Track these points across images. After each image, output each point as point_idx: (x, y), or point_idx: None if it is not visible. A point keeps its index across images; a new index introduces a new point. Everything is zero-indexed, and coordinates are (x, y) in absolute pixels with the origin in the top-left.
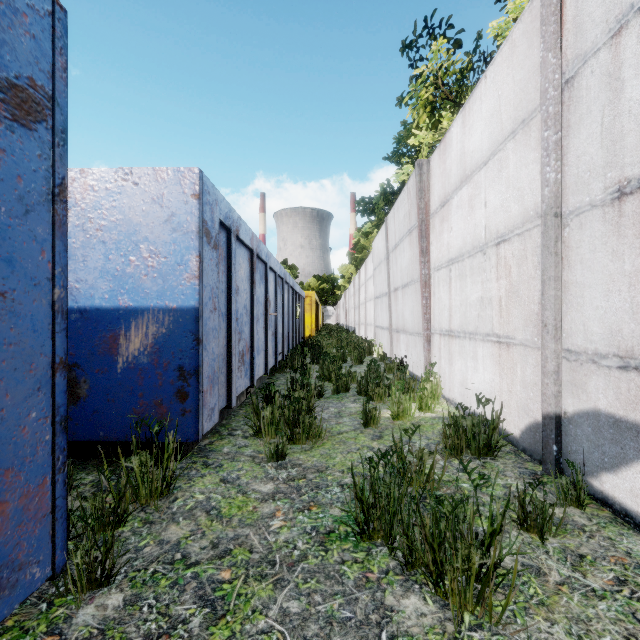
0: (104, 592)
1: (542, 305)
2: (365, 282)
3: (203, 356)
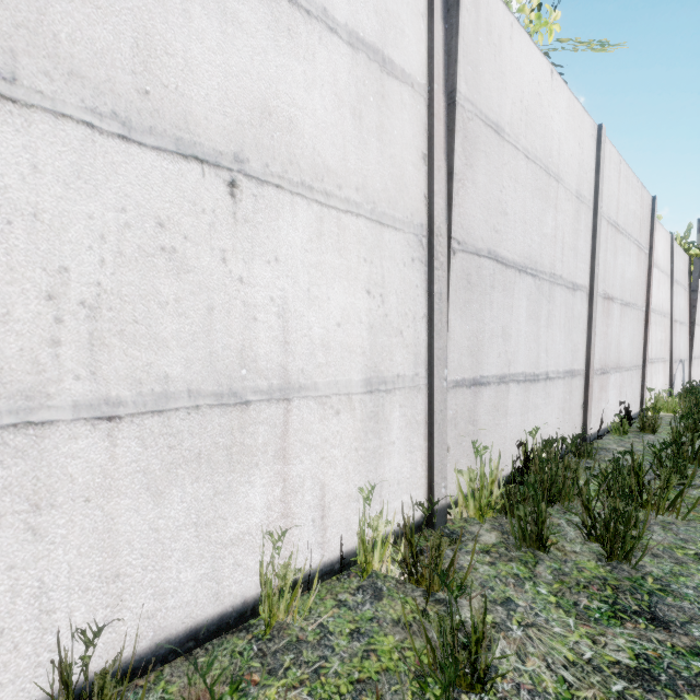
0: None
1: (673, 346)
2: None
3: None
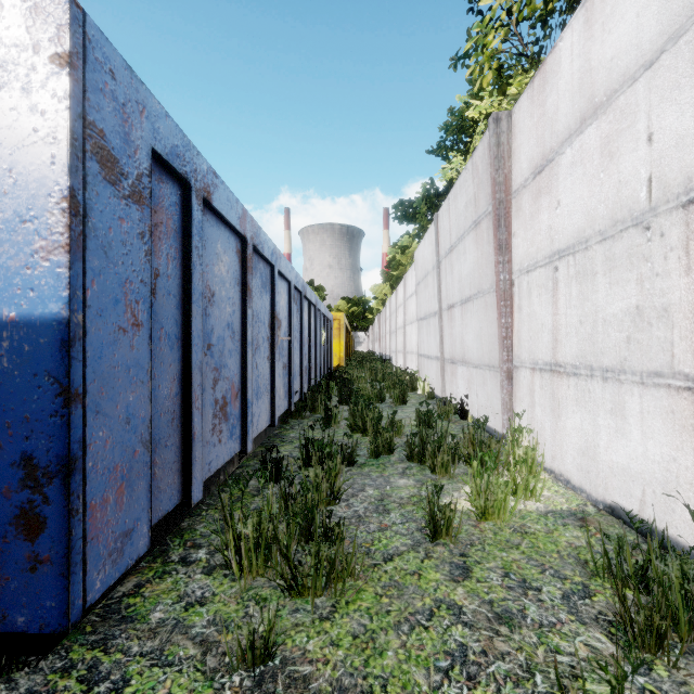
0: None
1: None
2: (404, 301)
3: (88, 429)
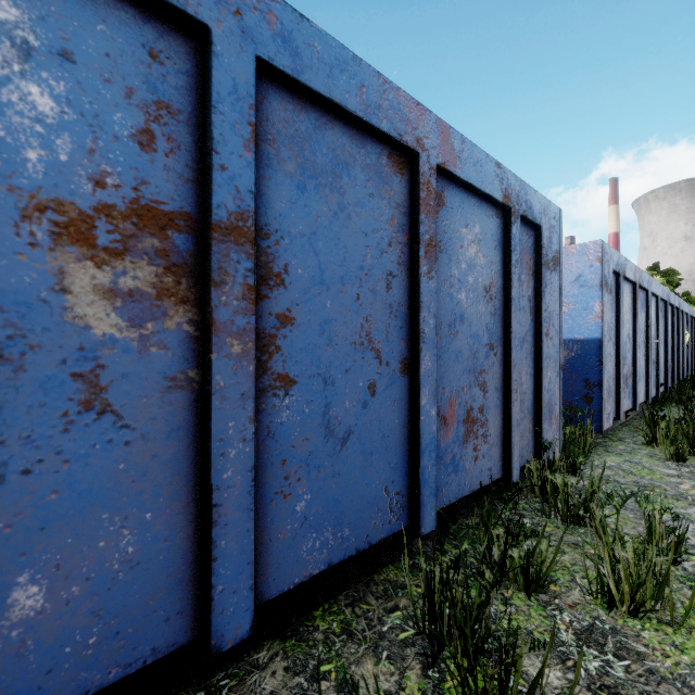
0: (574, 478)
1: None
2: None
3: (603, 373)
